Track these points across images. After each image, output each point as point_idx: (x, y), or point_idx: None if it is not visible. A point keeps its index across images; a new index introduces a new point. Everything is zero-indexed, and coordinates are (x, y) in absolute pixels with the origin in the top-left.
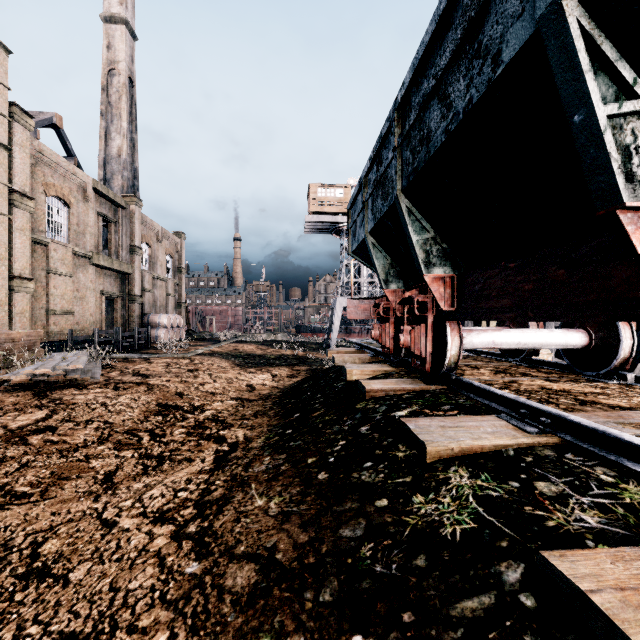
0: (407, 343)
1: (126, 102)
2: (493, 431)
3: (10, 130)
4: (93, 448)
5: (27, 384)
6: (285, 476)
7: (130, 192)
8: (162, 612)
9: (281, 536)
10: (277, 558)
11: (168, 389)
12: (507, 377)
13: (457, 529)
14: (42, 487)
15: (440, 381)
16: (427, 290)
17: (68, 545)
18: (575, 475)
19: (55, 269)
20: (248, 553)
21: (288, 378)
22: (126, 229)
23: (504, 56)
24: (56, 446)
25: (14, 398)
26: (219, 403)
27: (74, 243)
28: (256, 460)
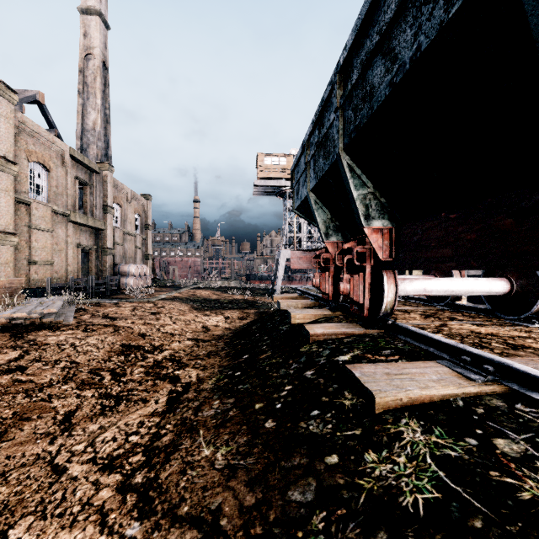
0: (346, 290)
1: (100, 82)
2: (438, 379)
3: None
4: (57, 388)
5: (6, 326)
6: (233, 423)
7: (104, 160)
8: None
9: (226, 496)
10: (221, 525)
11: (132, 330)
12: (437, 321)
13: (419, 499)
14: (2, 428)
15: (377, 325)
16: (365, 242)
17: (15, 494)
18: (533, 430)
19: (36, 225)
20: (191, 516)
21: (239, 320)
22: (100, 191)
23: None
24: (23, 386)
25: None
26: (177, 343)
27: (53, 203)
28: (206, 403)
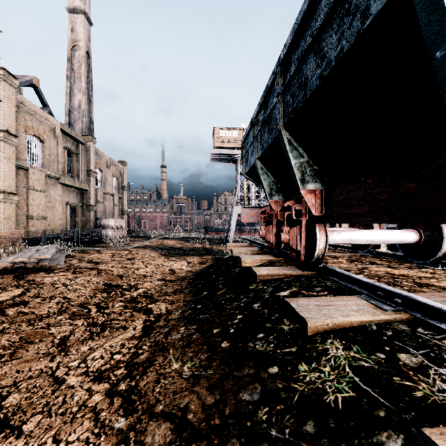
0: (286, 240)
1: (84, 69)
2: (357, 309)
3: (0, 87)
4: (54, 318)
5: (10, 269)
6: (196, 344)
7: (87, 133)
8: None
9: (192, 397)
10: (188, 418)
11: (112, 273)
12: (360, 265)
13: (338, 397)
14: (12, 349)
15: (311, 268)
16: (301, 201)
17: (26, 399)
18: (429, 347)
19: (33, 187)
20: (165, 412)
21: (199, 264)
22: (84, 158)
23: (372, 10)
24: (26, 316)
25: None
26: (149, 283)
27: (47, 168)
28: (174, 329)
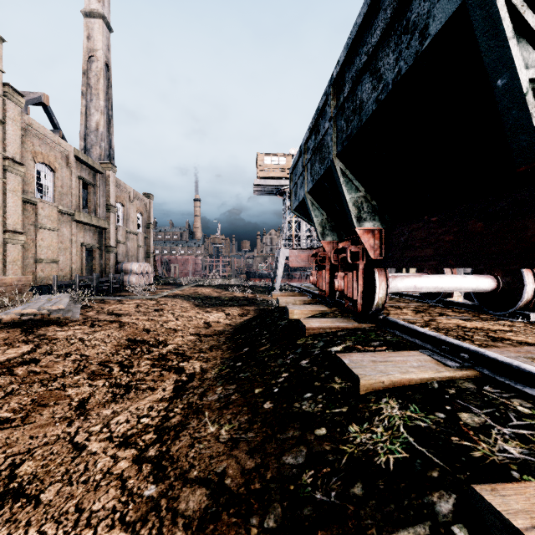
0: (341, 287)
1: (103, 84)
2: (418, 365)
3: (4, 106)
4: (70, 378)
5: (16, 322)
6: (235, 405)
7: (107, 160)
8: (121, 534)
9: (230, 462)
10: (226, 483)
11: (137, 326)
12: (427, 316)
13: (390, 458)
14: (23, 413)
15: (369, 320)
16: (358, 241)
17: (42, 467)
18: (495, 406)
19: (42, 224)
20: (200, 478)
21: (239, 316)
22: (103, 191)
23: (431, 29)
24: (38, 376)
25: (5, 334)
26: (180, 338)
27: (59, 202)
28: (210, 390)
